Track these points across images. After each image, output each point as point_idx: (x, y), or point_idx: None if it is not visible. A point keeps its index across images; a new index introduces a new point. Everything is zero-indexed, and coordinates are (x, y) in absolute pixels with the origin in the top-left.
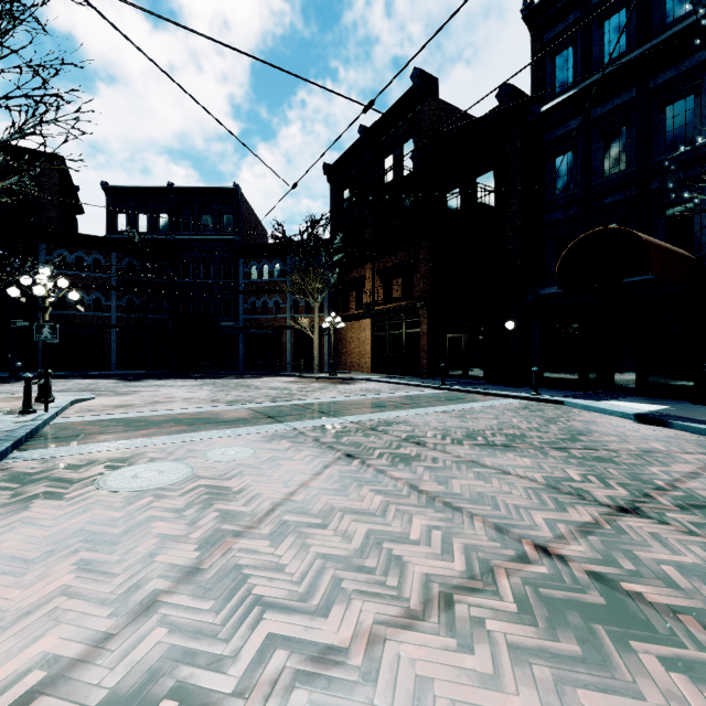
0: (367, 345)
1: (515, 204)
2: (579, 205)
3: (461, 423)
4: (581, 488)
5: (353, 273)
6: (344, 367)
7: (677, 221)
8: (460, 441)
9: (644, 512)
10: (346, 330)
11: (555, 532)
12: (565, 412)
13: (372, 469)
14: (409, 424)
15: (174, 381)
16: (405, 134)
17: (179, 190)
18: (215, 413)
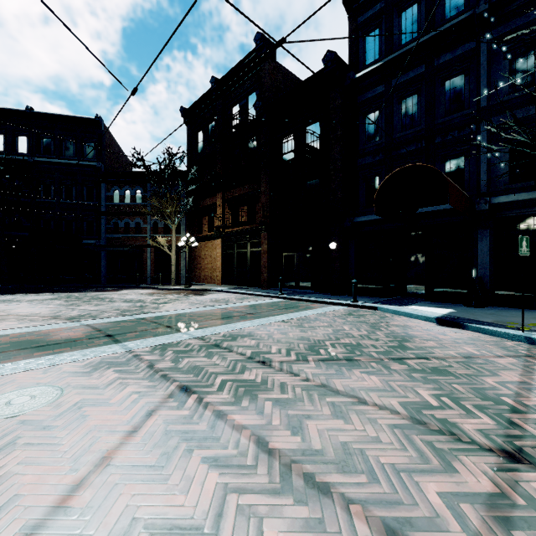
0: (218, 261)
1: (337, 149)
2: (384, 153)
3: (301, 333)
4: (446, 418)
5: (206, 201)
6: (199, 280)
7: (453, 168)
8: (305, 357)
9: (532, 456)
10: (201, 248)
11: (468, 528)
12: (381, 316)
13: (209, 412)
14: (254, 337)
15: (26, 295)
16: (249, 87)
17: (39, 115)
18: (45, 333)
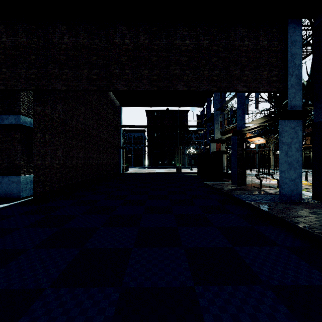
0: None
1: None
2: None
3: None
4: None
5: None
6: None
7: None
8: None
9: None
10: None
11: None
12: None
13: None
14: None
15: None
16: None
17: None
18: None
